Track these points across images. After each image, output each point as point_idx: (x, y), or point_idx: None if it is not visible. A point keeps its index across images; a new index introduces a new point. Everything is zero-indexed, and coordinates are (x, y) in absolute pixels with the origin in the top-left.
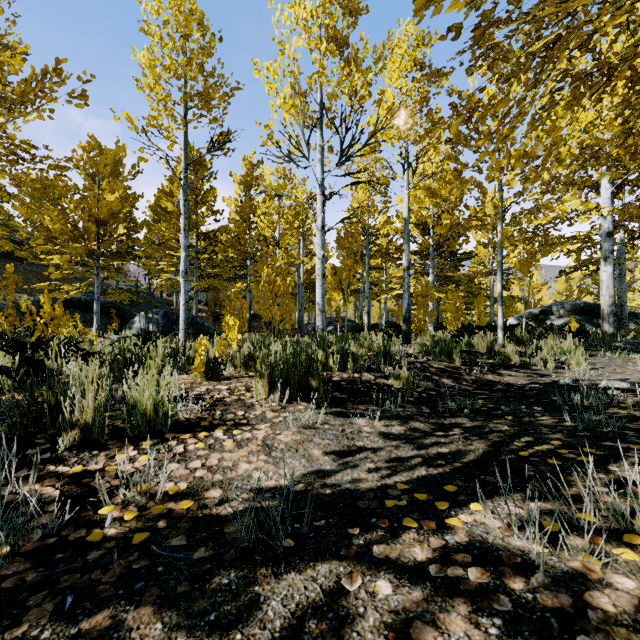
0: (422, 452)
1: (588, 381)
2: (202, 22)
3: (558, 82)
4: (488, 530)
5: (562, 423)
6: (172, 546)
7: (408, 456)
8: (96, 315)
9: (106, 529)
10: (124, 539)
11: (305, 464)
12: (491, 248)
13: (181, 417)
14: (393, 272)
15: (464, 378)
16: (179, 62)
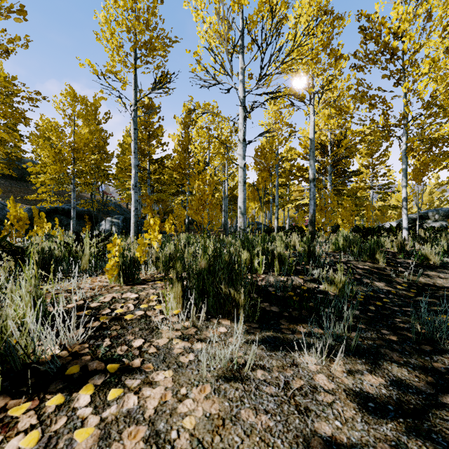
0: None
1: None
2: None
3: None
4: None
5: None
6: None
7: None
8: (72, 219)
9: None
10: None
11: None
12: (371, 169)
13: (46, 354)
14: (294, 189)
15: (396, 281)
16: (128, 17)
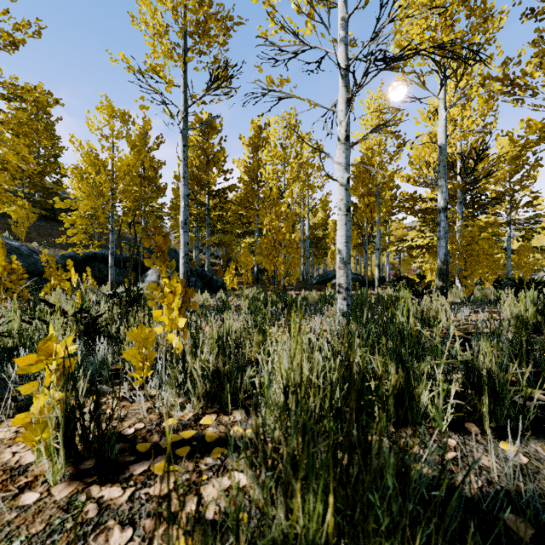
0: None
1: None
2: None
3: None
4: None
5: None
6: None
7: None
8: (110, 269)
9: None
10: None
11: None
12: (508, 196)
13: None
14: (394, 227)
15: None
16: None
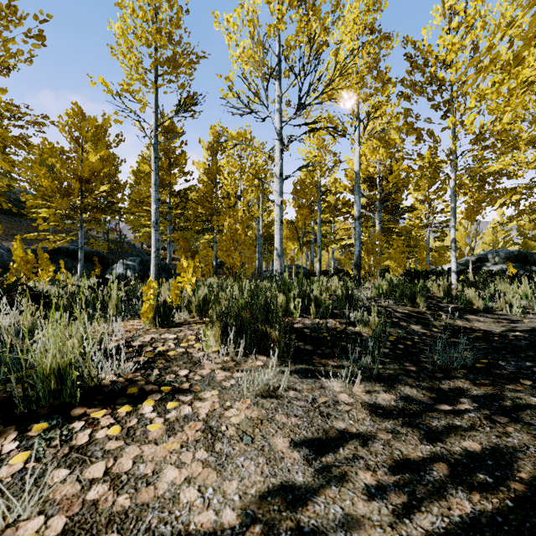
0: (439, 448)
1: None
2: None
3: None
4: None
5: None
6: None
7: (421, 457)
8: (80, 262)
9: None
10: None
11: (264, 469)
12: (427, 204)
13: (105, 380)
14: (339, 226)
15: (433, 324)
16: (149, 30)
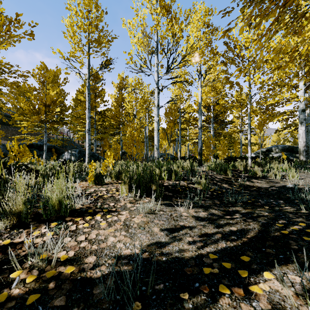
0: (220, 230)
1: (302, 185)
2: (97, 4)
3: (291, 18)
4: (283, 298)
5: (299, 211)
6: (54, 306)
7: (212, 232)
8: (45, 152)
9: (13, 289)
10: (22, 299)
11: (149, 237)
12: (240, 119)
13: (77, 207)
14: (192, 131)
15: (234, 184)
16: (85, 23)
